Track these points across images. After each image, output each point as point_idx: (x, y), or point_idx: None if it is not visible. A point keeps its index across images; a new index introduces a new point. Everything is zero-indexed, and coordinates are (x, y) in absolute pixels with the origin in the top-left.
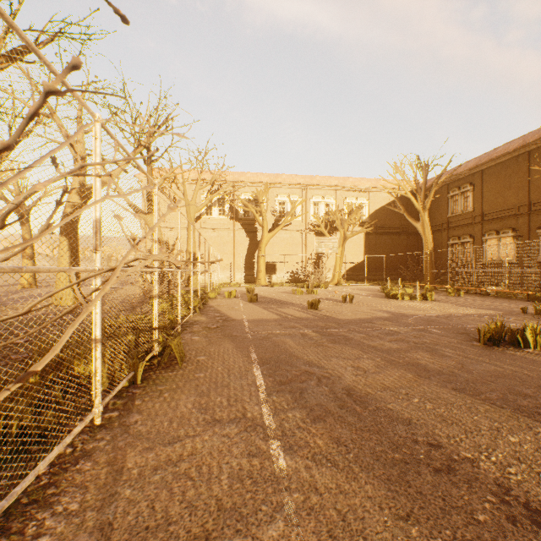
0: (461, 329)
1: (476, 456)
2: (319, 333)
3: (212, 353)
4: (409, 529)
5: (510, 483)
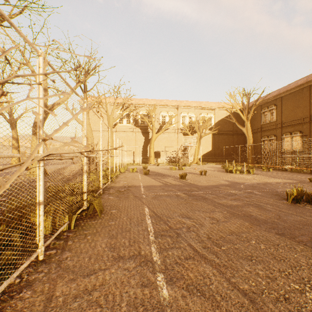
0: (274, 192)
1: (302, 287)
2: (187, 194)
3: (120, 208)
4: None
5: None
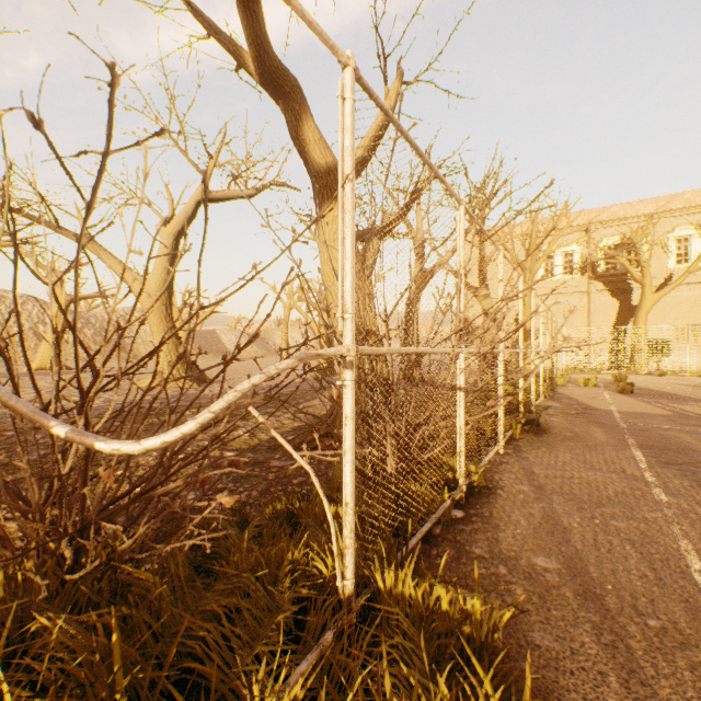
0: None
1: None
2: None
3: (578, 432)
4: None
5: None
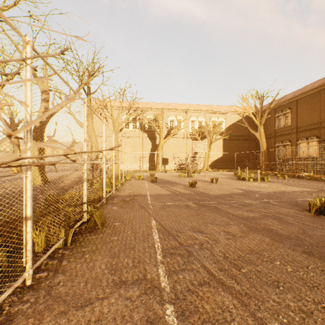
0: (293, 202)
1: None
2: (198, 204)
3: (124, 220)
4: None
5: None
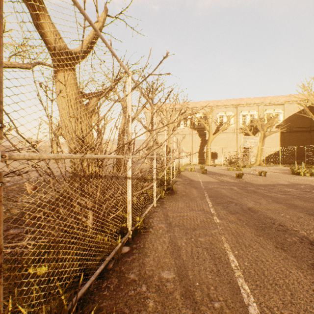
0: None
1: (299, 230)
2: (240, 188)
3: (187, 192)
4: (259, 237)
5: (309, 237)
